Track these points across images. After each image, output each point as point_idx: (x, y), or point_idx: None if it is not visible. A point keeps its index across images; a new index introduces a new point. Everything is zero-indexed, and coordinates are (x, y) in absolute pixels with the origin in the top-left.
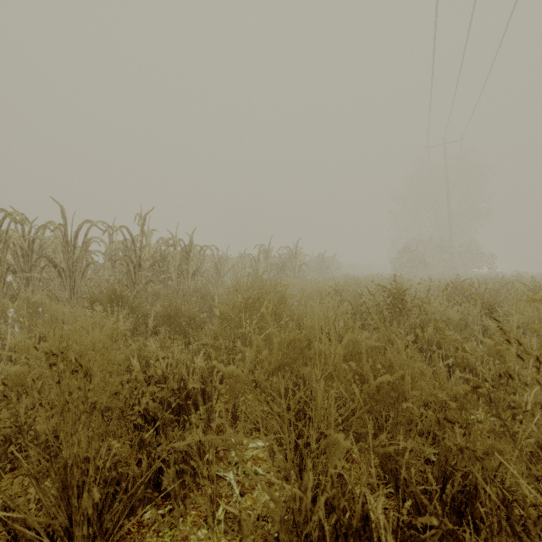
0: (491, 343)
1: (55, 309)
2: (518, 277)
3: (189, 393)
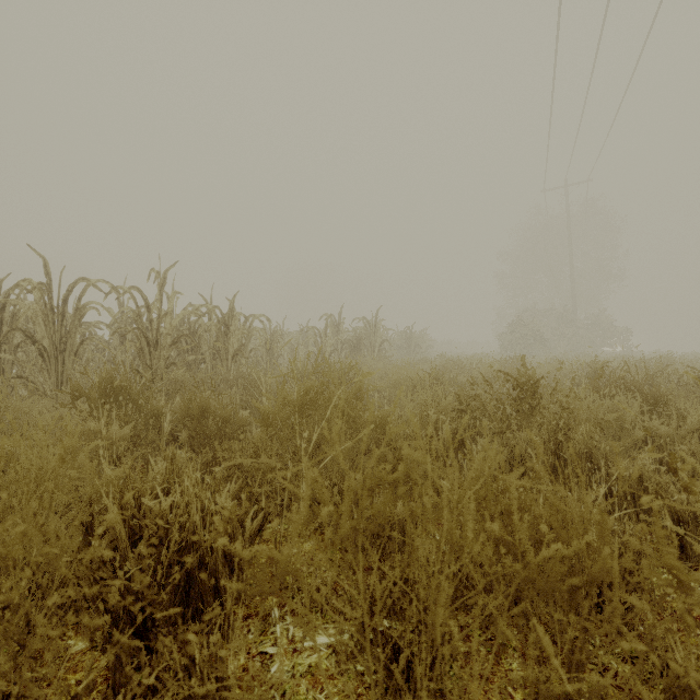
0: None
1: (18, 407)
2: (669, 358)
3: (203, 555)
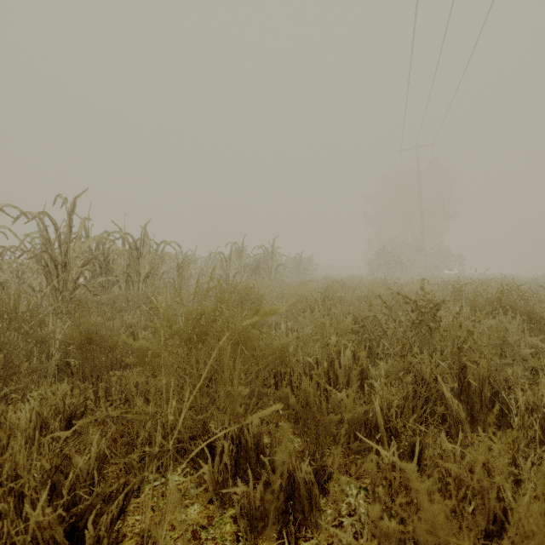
0: None
1: None
2: (504, 279)
3: None
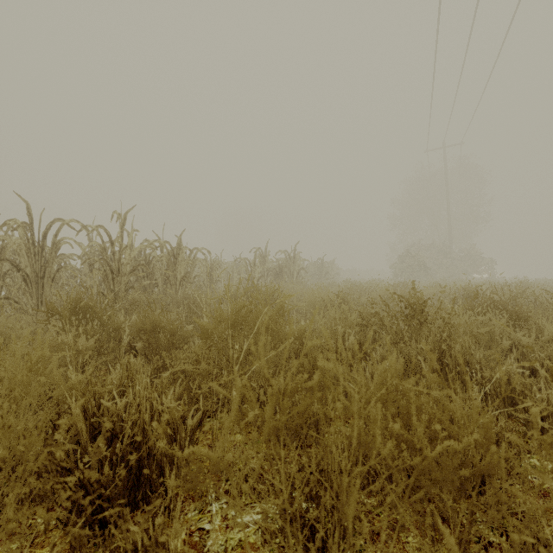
0: None
1: (3, 323)
2: (526, 283)
3: (151, 447)
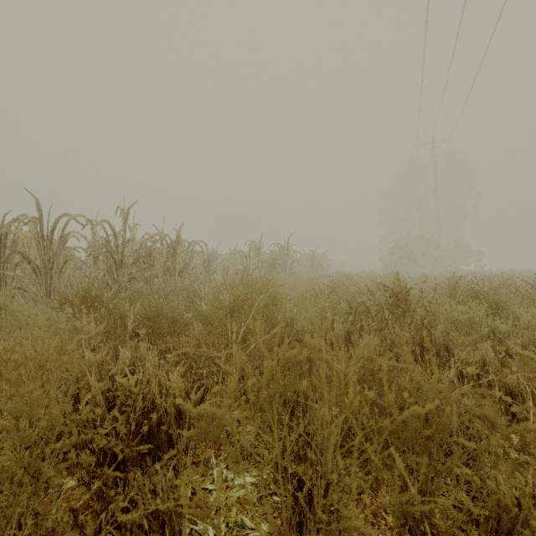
0: (531, 356)
1: (19, 311)
2: (511, 274)
3: (161, 418)
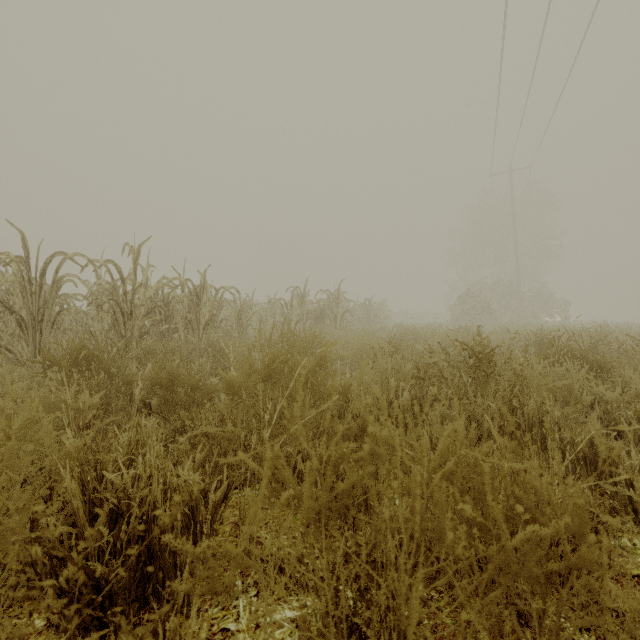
0: None
1: None
2: (606, 327)
3: (164, 529)
